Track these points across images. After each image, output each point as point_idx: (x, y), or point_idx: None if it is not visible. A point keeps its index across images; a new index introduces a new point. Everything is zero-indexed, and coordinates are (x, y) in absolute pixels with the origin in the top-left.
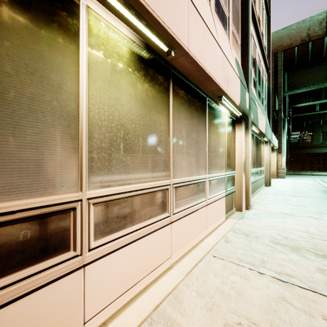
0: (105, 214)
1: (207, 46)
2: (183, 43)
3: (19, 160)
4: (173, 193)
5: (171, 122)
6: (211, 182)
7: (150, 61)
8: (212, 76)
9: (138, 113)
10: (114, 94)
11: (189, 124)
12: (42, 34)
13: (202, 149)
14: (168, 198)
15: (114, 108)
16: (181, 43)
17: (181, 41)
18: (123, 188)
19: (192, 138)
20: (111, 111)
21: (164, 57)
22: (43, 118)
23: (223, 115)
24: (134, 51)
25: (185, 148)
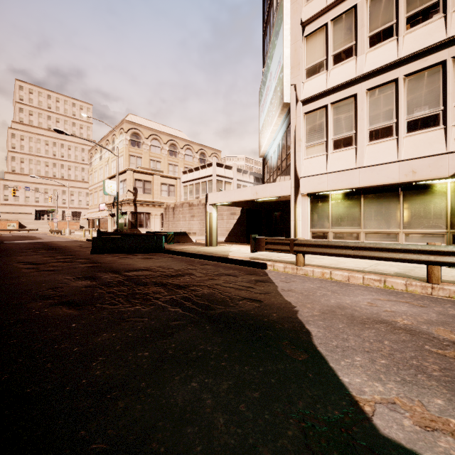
0: (335, 235)
1: (377, 174)
2: (355, 186)
3: (321, 224)
4: (364, 235)
5: (362, 209)
6: (409, 234)
7: (350, 194)
8: (383, 183)
9: (345, 210)
10: (337, 208)
11: (378, 206)
12: (323, 204)
13: (393, 216)
14: (360, 236)
15: (337, 212)
16: (354, 187)
17: (354, 186)
18: (340, 230)
19: (381, 212)
20: (336, 213)
21: (357, 189)
22: (324, 217)
23: (439, 186)
24: (343, 195)
25: (374, 217)
